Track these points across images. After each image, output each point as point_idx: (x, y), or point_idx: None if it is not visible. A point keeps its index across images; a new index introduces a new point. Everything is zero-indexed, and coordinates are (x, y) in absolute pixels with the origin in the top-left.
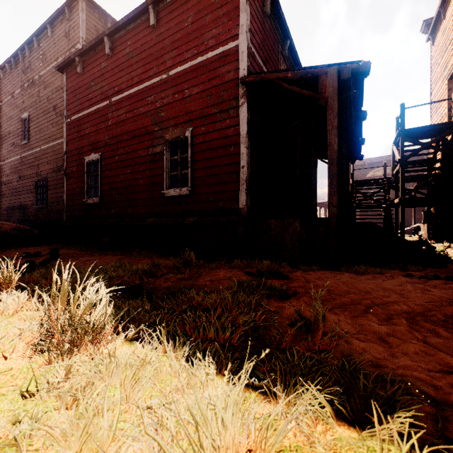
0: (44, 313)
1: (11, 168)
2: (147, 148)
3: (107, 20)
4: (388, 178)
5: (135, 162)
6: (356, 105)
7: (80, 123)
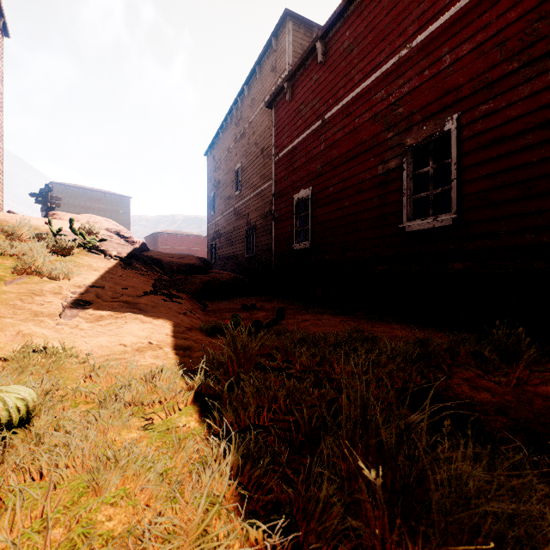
0: (307, 436)
1: (227, 220)
2: (374, 166)
3: (313, 32)
4: None
5: (356, 190)
6: None
7: (288, 158)
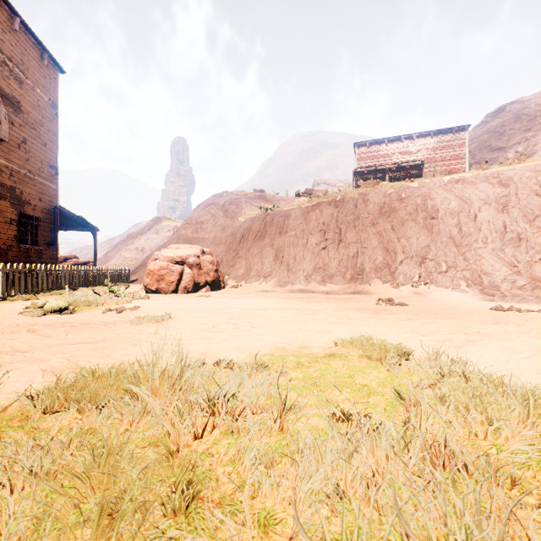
0: None
1: None
2: None
3: None
4: None
5: None
6: None
7: None
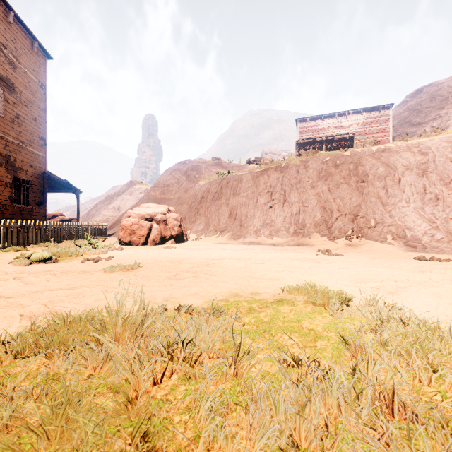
0: None
1: None
2: None
3: None
4: None
5: None
6: None
7: None
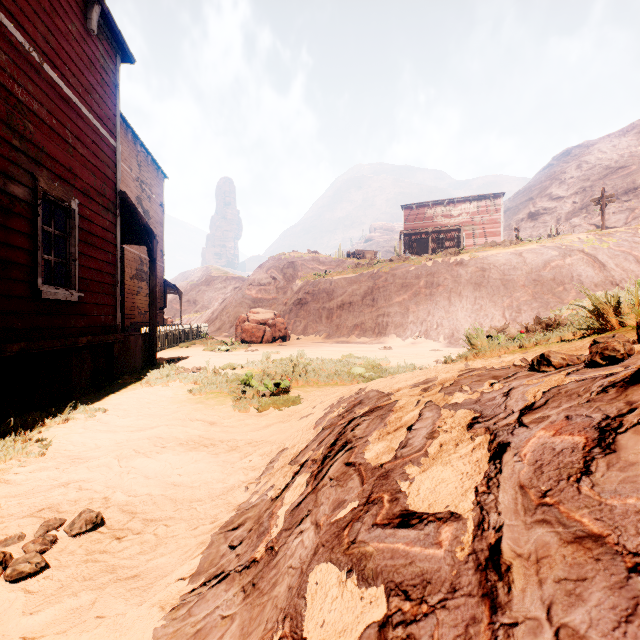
0: None
1: None
2: None
3: None
4: None
5: None
6: None
7: None
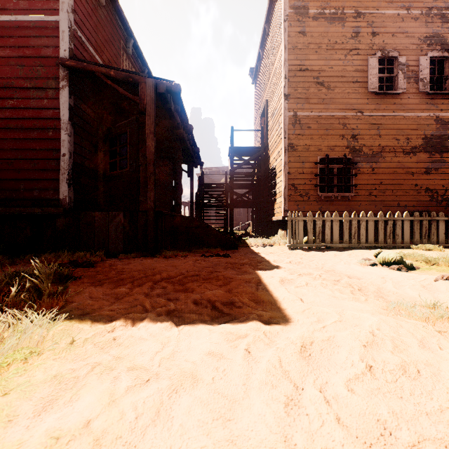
0: None
1: None
2: None
3: None
4: (226, 184)
5: None
6: (183, 118)
7: None
